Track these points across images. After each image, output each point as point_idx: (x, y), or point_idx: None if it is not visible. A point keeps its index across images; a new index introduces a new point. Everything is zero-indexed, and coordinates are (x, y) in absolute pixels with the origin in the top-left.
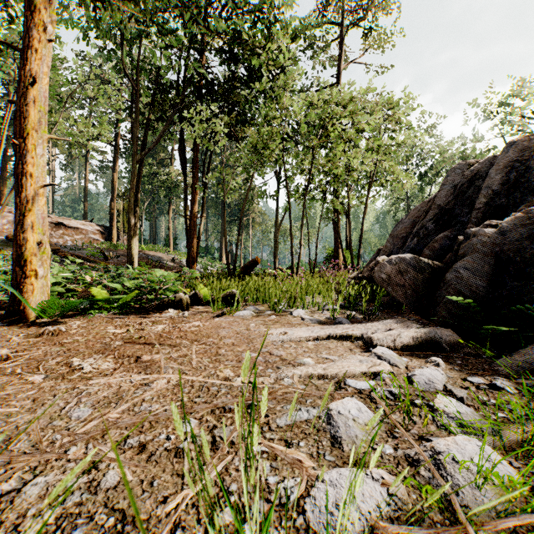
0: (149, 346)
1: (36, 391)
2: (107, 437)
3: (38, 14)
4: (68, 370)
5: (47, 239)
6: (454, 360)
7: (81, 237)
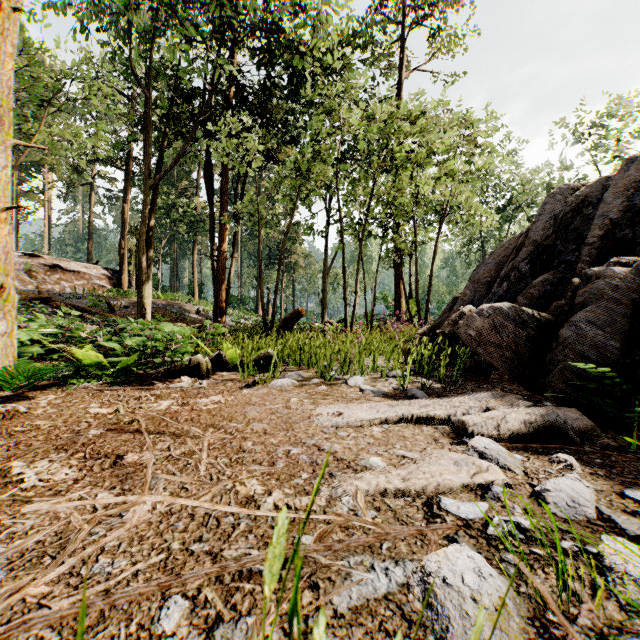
0: (142, 436)
1: None
2: None
3: None
4: None
5: (14, 281)
6: (590, 457)
7: (83, 283)
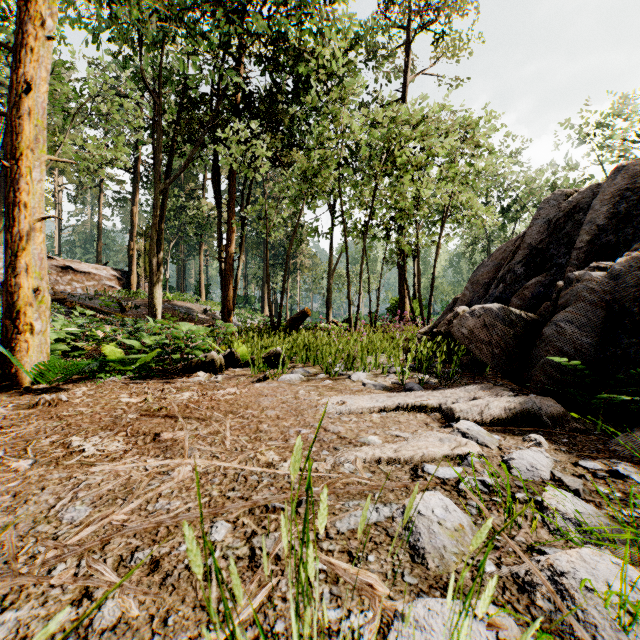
0: (172, 420)
1: (19, 482)
2: (108, 549)
3: (35, 5)
4: (65, 452)
5: (47, 285)
6: (558, 437)
7: (93, 284)
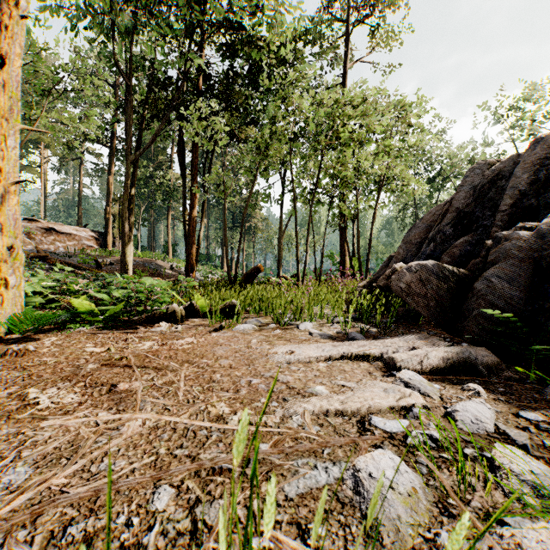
0: (130, 370)
1: None
2: (39, 522)
3: None
4: (20, 405)
5: (21, 243)
6: (495, 386)
7: (74, 243)
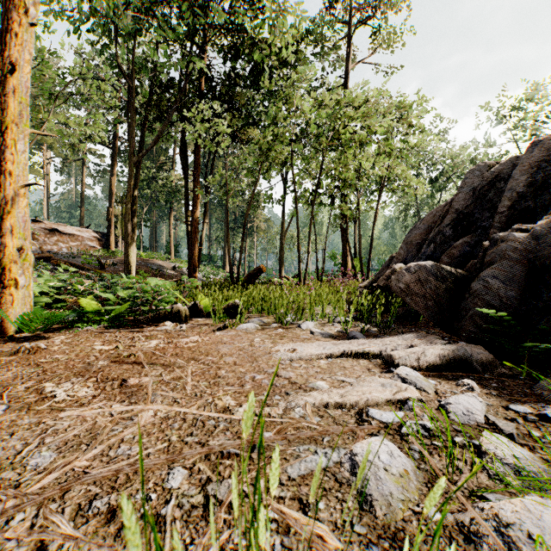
0: (139, 366)
1: None
2: (67, 497)
3: None
4: (38, 398)
5: (30, 244)
6: (488, 382)
7: (77, 244)
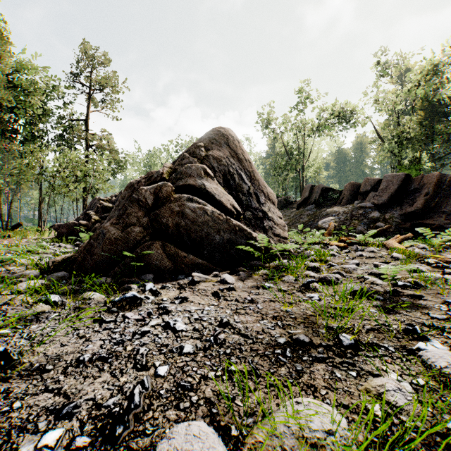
0: None
1: None
2: None
3: None
4: None
5: None
6: None
7: None
